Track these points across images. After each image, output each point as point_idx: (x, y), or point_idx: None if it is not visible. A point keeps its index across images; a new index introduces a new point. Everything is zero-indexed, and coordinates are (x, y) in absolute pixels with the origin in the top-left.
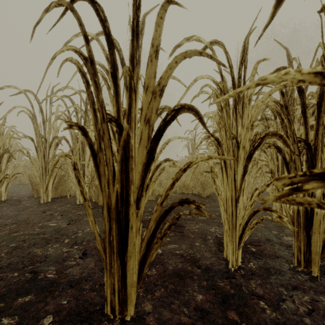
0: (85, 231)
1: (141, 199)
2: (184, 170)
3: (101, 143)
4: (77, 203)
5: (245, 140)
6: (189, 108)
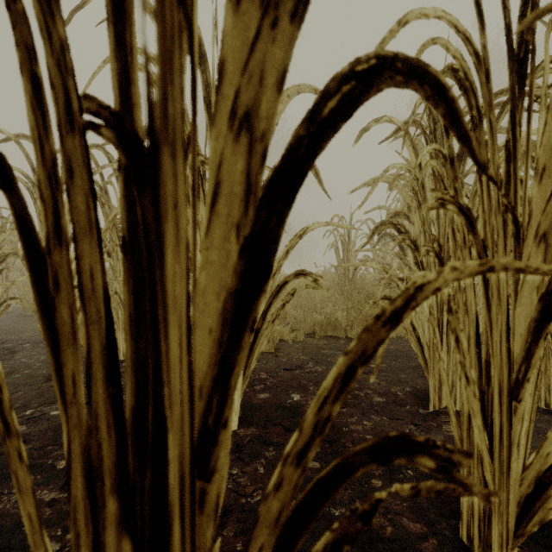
0: None
1: (217, 437)
2: (393, 321)
3: (60, 210)
4: (119, 359)
5: (550, 215)
6: (409, 71)
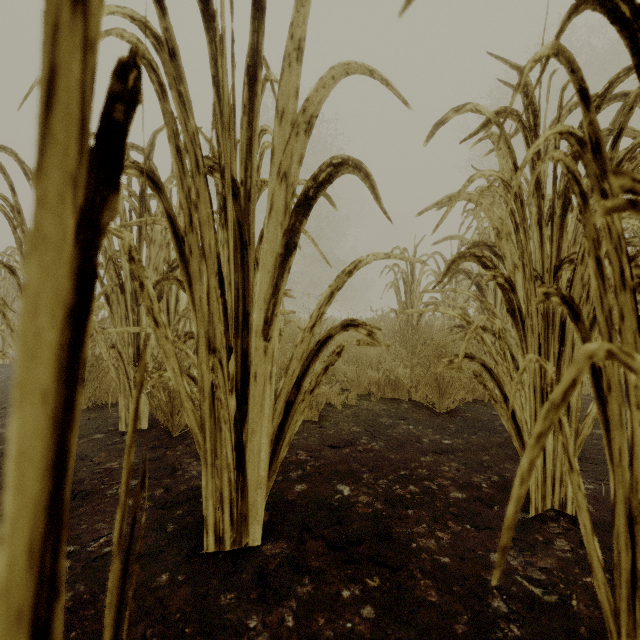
0: (92, 549)
1: None
2: None
3: None
4: (121, 430)
5: None
6: None
